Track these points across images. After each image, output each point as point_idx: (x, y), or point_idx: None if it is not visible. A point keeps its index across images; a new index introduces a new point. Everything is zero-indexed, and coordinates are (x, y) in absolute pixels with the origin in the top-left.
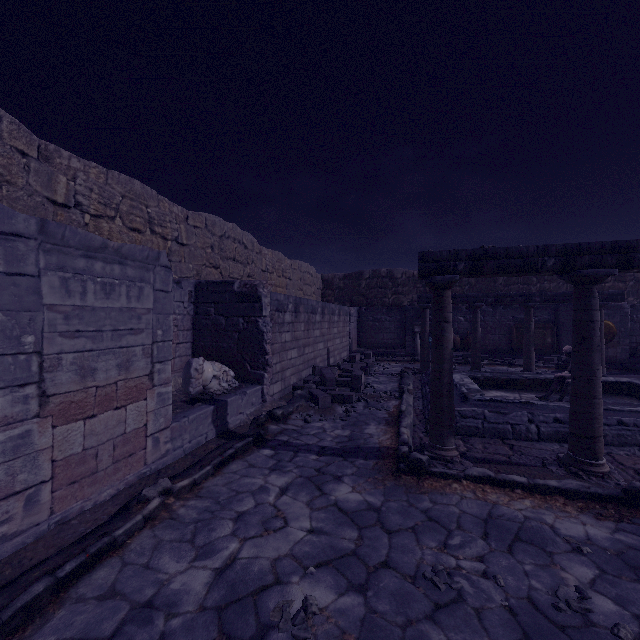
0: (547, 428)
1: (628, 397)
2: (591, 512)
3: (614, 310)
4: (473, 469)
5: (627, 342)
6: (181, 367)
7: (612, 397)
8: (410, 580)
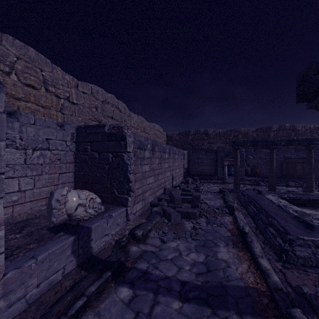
0: None
1: None
2: None
3: None
4: None
5: None
6: None
7: None
8: None
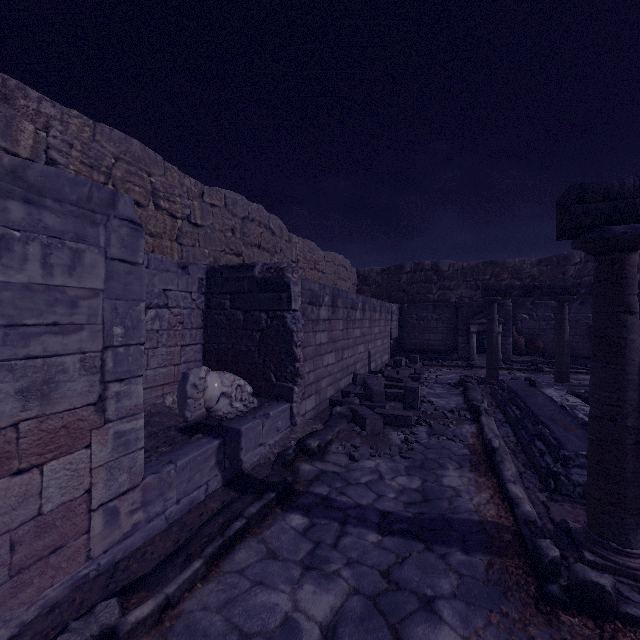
0: None
1: None
2: None
3: None
4: None
5: None
6: None
7: None
8: None
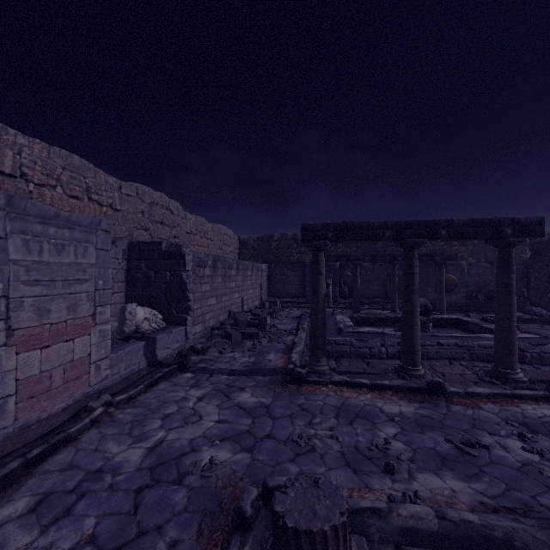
0: (392, 349)
1: (456, 329)
2: (407, 399)
3: (456, 267)
4: (336, 377)
5: (465, 290)
6: (116, 313)
7: (445, 329)
8: (283, 443)
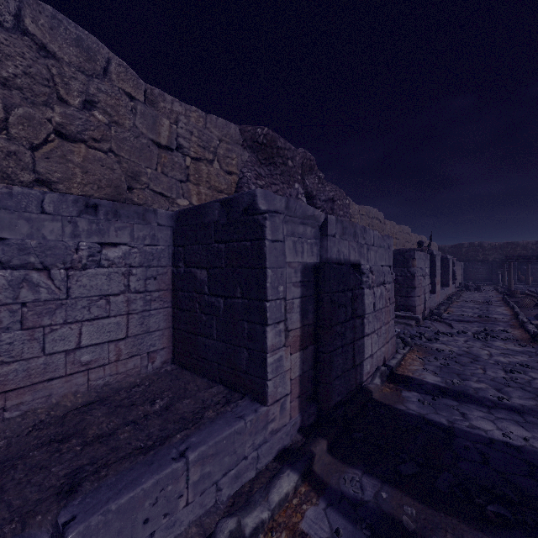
0: None
1: None
2: None
3: None
4: None
5: None
6: None
7: None
8: None
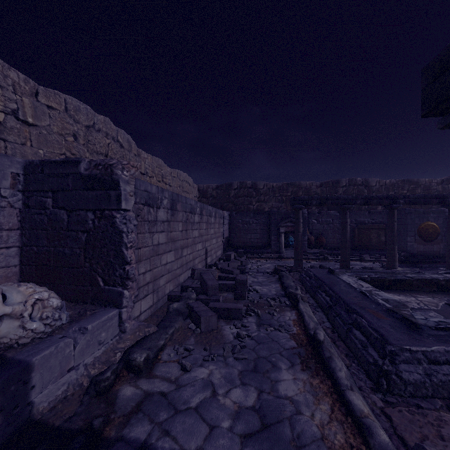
0: None
1: None
2: None
3: (438, 214)
4: None
5: None
6: None
7: None
8: None
